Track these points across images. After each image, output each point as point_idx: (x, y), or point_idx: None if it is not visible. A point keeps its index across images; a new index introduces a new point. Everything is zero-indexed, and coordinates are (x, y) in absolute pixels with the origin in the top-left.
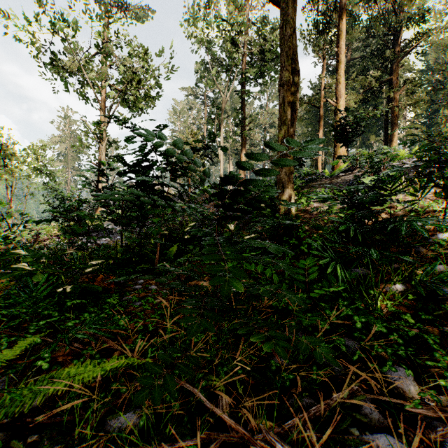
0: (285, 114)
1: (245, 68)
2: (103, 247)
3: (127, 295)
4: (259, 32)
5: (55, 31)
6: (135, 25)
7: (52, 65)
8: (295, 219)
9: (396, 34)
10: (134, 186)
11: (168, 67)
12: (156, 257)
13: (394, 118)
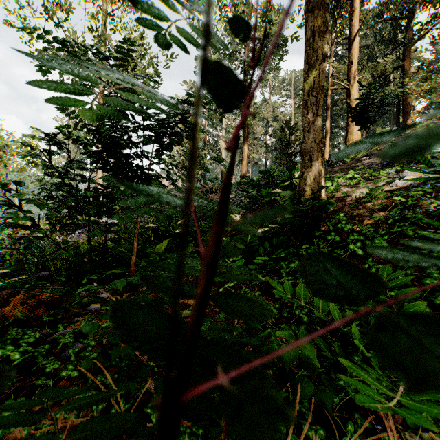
0: (314, 53)
1: (247, 56)
2: (72, 244)
3: (58, 331)
4: (262, 16)
5: (49, 17)
6: (134, 14)
7: (45, 51)
8: (328, 205)
9: (409, 17)
10: (92, 154)
11: (167, 54)
12: (132, 258)
13: (406, 106)
